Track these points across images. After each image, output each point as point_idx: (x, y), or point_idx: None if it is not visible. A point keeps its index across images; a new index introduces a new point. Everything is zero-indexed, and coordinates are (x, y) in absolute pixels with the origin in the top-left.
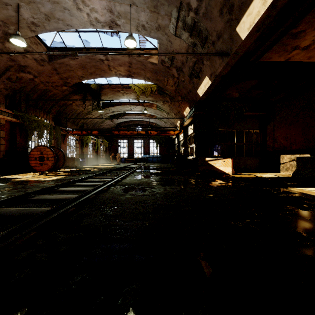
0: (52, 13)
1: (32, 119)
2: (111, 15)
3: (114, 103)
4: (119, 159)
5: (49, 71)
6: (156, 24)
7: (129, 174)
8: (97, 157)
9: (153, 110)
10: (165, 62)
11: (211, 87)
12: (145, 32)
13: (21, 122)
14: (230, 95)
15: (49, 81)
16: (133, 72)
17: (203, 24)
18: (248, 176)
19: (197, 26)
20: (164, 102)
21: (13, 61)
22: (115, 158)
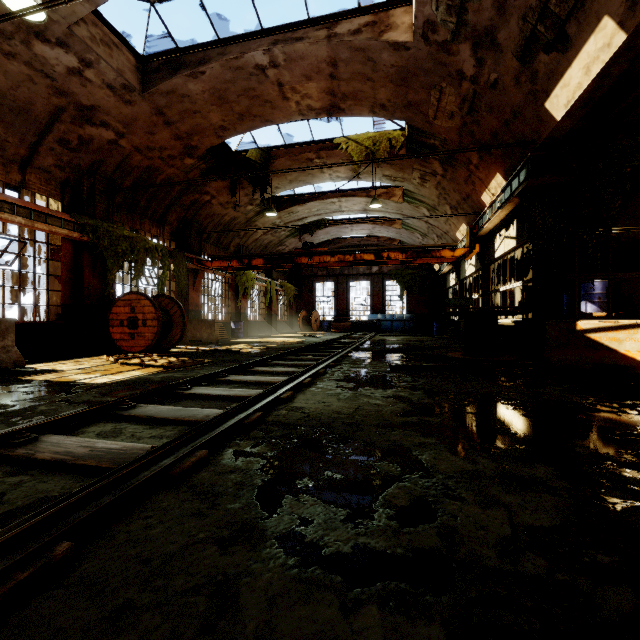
0: None
1: (117, 235)
2: None
3: (304, 197)
4: (318, 323)
5: (148, 118)
6: None
7: (328, 370)
8: (270, 319)
9: (395, 205)
10: (437, 26)
11: (615, 67)
12: None
13: (94, 240)
14: None
15: (153, 147)
16: (341, 93)
17: None
18: None
19: None
20: (423, 177)
21: (62, 95)
22: (308, 321)
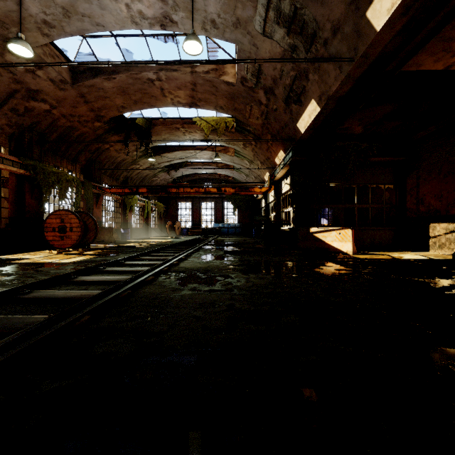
0: (74, 4)
1: (49, 171)
2: (164, 5)
3: (172, 147)
4: (180, 229)
5: (74, 99)
6: (234, 17)
7: (192, 254)
8: (147, 227)
9: (229, 157)
10: (247, 80)
11: (319, 118)
12: (217, 31)
13: (33, 175)
14: (349, 130)
15: (74, 115)
16: (198, 98)
17: (309, 11)
18: (379, 257)
19: (299, 15)
20: (245, 145)
21: (18, 83)
22: (173, 228)
